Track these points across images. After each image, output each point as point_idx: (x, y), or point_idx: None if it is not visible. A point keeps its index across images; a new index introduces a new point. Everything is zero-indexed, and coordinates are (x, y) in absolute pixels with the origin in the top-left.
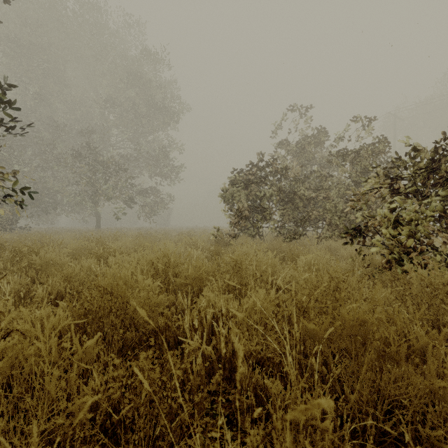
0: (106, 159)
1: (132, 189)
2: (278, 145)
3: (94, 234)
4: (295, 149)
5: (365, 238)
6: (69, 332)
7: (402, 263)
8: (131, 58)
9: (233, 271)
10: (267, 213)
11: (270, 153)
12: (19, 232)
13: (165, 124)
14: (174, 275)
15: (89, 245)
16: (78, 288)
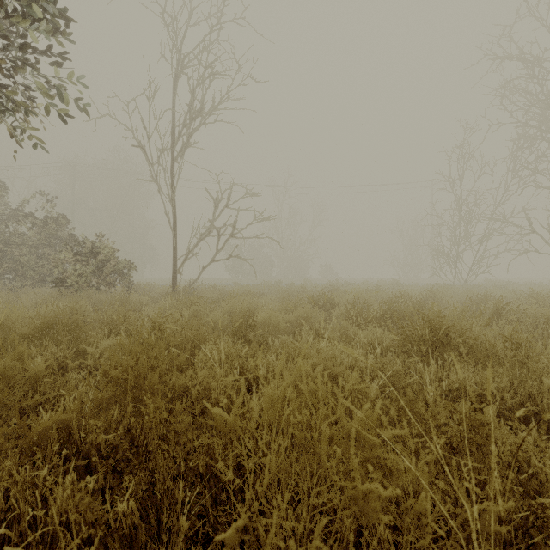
0: None
1: None
2: None
3: None
4: None
5: (62, 282)
6: None
7: (80, 291)
8: None
9: None
10: None
11: None
12: None
13: None
14: None
15: None
16: None
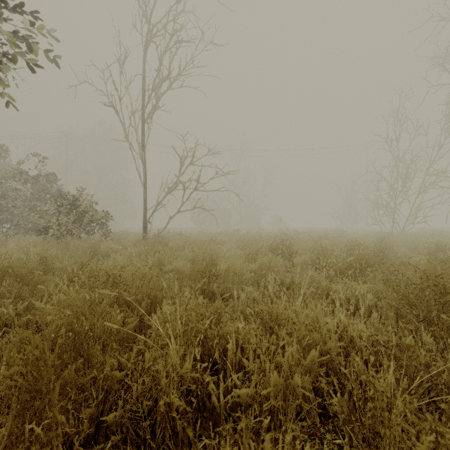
0: None
1: None
2: None
3: None
4: None
5: (46, 231)
6: None
7: (62, 238)
8: None
9: None
10: None
11: None
12: None
13: None
14: None
15: None
16: None
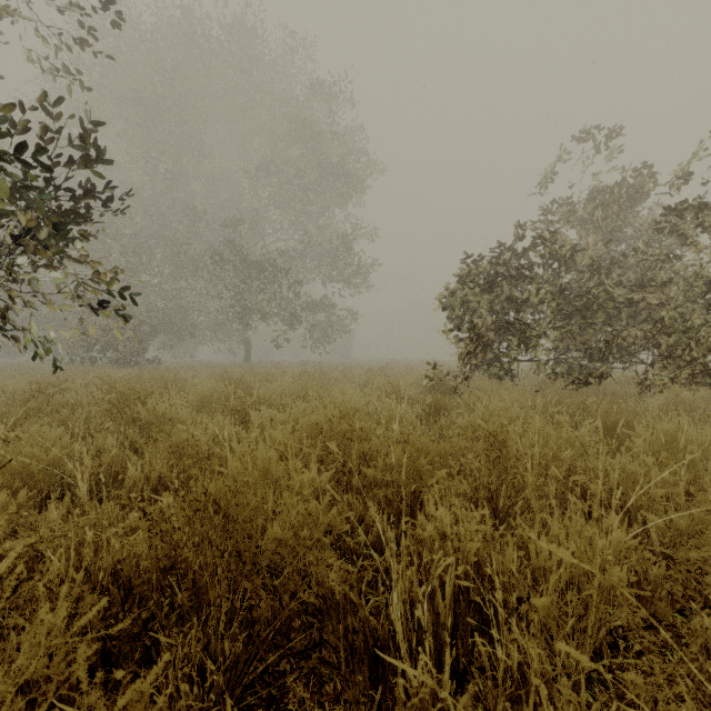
0: (257, 258)
1: (295, 302)
2: (547, 209)
3: (240, 370)
4: (583, 212)
5: None
6: (148, 581)
7: None
8: (294, 100)
9: (486, 456)
10: (531, 335)
11: (530, 226)
12: (145, 366)
13: (344, 197)
14: (361, 456)
15: (226, 389)
16: (190, 470)
